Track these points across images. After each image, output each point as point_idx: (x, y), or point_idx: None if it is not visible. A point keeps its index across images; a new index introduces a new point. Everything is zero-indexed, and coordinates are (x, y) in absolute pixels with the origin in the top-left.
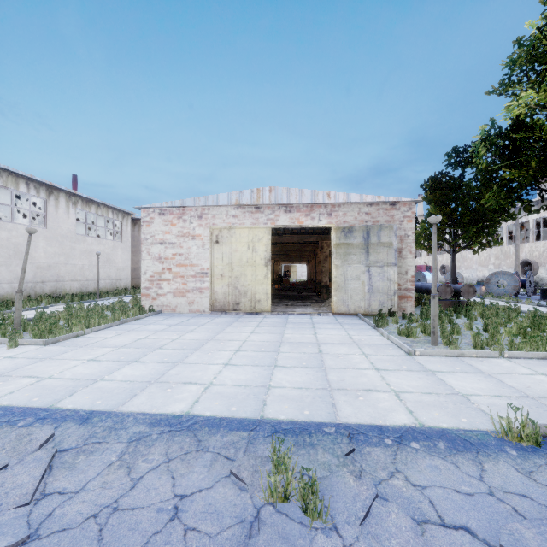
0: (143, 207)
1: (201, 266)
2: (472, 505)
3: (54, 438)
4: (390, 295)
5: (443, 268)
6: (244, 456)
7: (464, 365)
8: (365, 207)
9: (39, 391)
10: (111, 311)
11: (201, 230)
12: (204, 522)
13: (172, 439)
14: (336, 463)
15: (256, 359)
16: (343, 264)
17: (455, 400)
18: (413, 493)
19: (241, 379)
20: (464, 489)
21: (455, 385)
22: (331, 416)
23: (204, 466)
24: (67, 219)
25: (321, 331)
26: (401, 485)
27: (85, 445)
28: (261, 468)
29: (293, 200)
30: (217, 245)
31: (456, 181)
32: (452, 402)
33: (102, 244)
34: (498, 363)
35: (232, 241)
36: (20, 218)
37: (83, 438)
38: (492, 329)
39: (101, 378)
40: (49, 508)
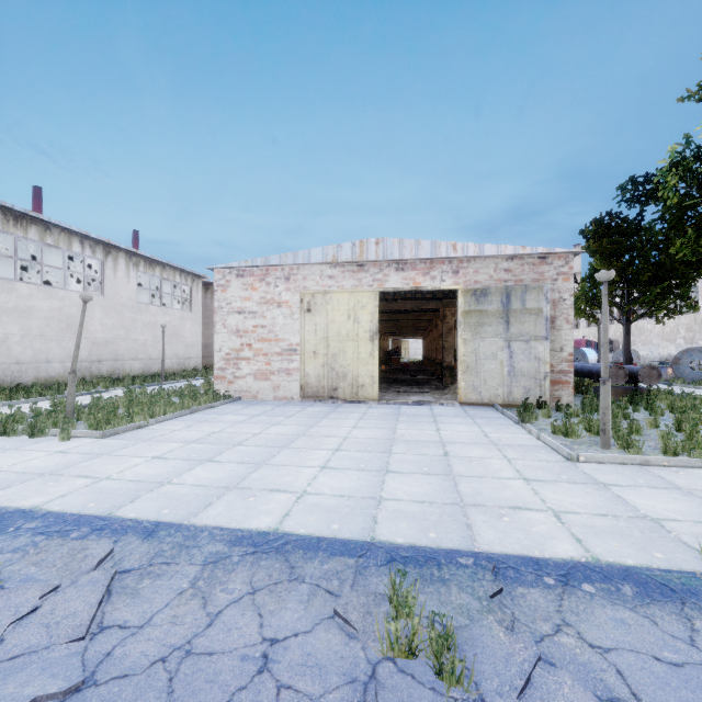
0: (217, 267)
1: (288, 341)
2: (682, 681)
3: (113, 554)
4: (538, 379)
5: (609, 344)
6: (351, 592)
7: (651, 477)
8: (504, 261)
9: (96, 494)
10: (179, 397)
11: (288, 295)
12: (303, 679)
13: (257, 564)
14: (477, 608)
15: (362, 461)
16: (473, 338)
17: (641, 526)
18: (591, 657)
19: (343, 487)
20: (668, 656)
21: (640, 505)
22: (466, 542)
23: (300, 601)
24: (128, 284)
25: (446, 426)
26: (572, 645)
27: (151, 566)
28: (376, 609)
29: (407, 254)
30: (309, 314)
31: (632, 224)
32: (638, 528)
33: (168, 315)
34: (701, 476)
35: (327, 309)
36: (73, 284)
37: (147, 557)
38: (690, 428)
39: (168, 480)
40: (108, 645)
